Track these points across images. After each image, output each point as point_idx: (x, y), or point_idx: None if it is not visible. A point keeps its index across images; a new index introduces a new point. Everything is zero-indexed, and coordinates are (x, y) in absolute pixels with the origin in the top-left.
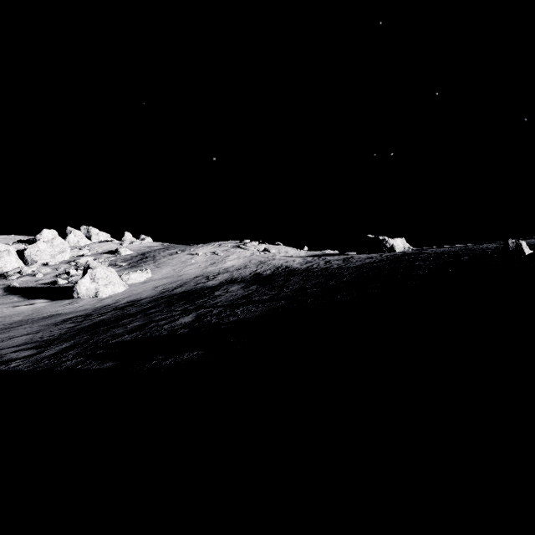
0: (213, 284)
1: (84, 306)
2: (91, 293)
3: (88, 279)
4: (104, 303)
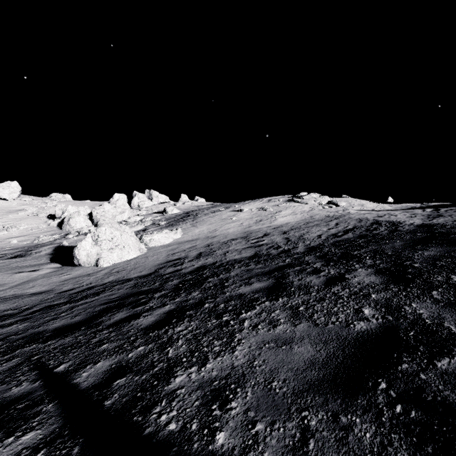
0: (252, 254)
1: (66, 281)
2: (92, 260)
3: (89, 241)
4: (92, 277)
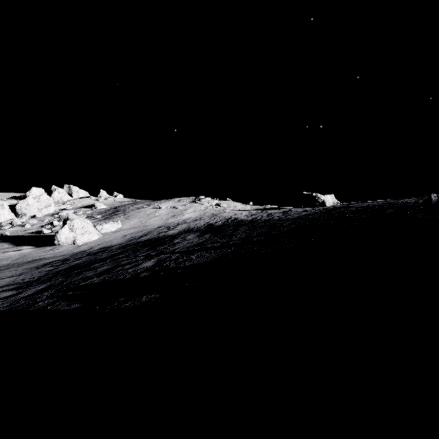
0: (173, 233)
1: (63, 252)
2: (70, 241)
3: (67, 229)
4: (80, 249)
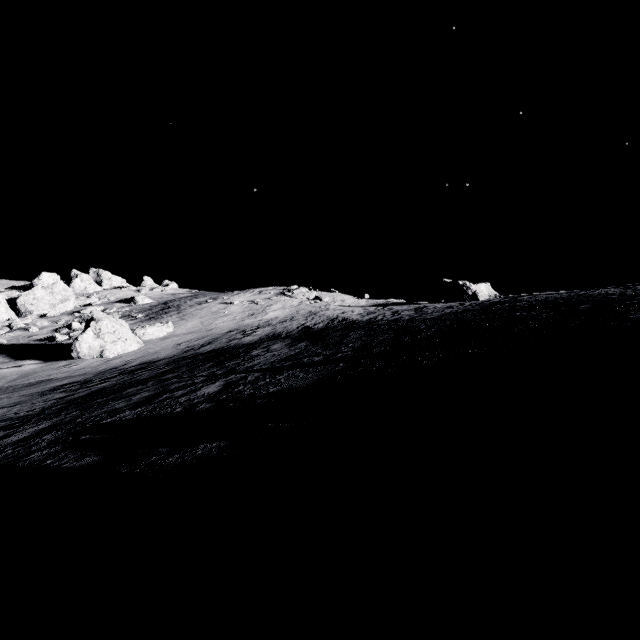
0: (251, 341)
1: (85, 369)
2: (95, 352)
3: (90, 334)
4: (110, 364)
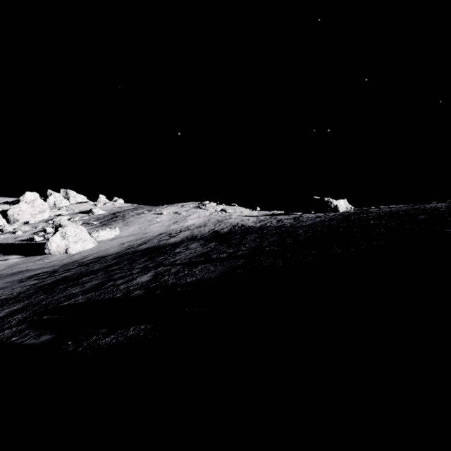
0: (175, 241)
1: (54, 262)
2: (61, 250)
3: (58, 237)
4: (72, 258)
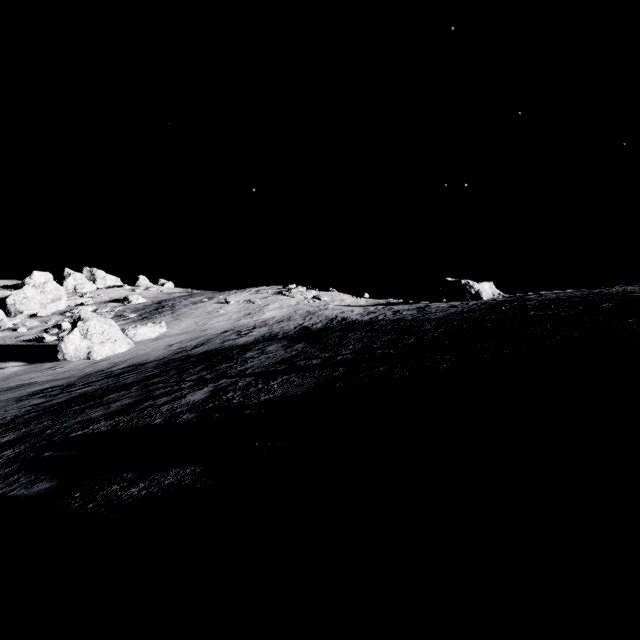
0: (245, 342)
1: (70, 371)
2: (82, 354)
3: (77, 335)
4: (97, 367)
